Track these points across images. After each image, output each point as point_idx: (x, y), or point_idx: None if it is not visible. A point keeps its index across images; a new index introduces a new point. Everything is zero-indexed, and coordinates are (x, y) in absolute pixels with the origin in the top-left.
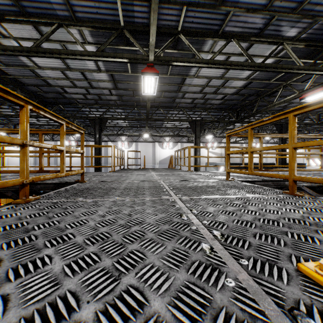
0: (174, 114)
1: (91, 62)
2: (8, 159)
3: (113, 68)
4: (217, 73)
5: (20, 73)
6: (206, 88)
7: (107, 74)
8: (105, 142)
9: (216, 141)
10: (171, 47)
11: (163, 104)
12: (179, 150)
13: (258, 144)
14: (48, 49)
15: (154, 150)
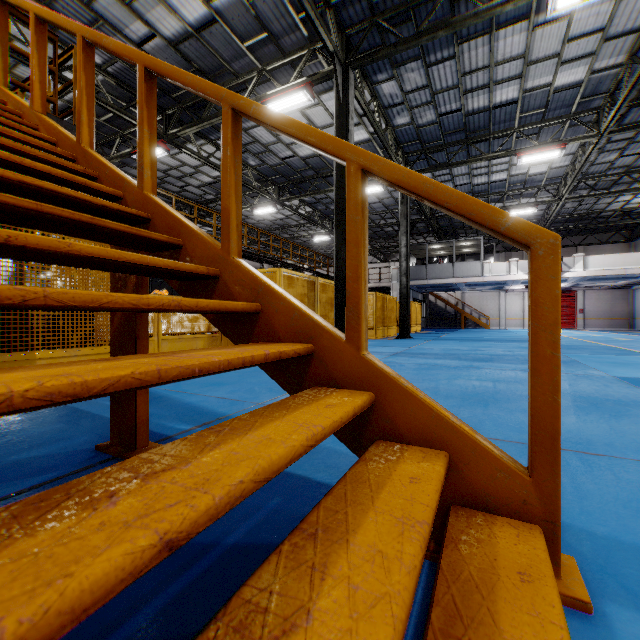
0: None
1: None
2: None
3: None
4: None
5: None
6: None
7: None
8: None
9: None
10: None
11: None
12: None
13: None
14: None
15: None
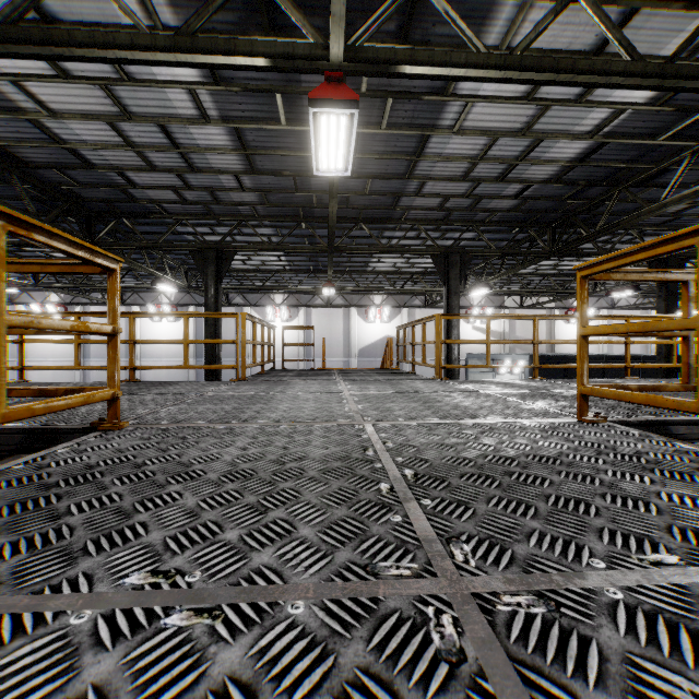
0: (395, 239)
1: (181, 95)
2: (27, 346)
3: (240, 111)
4: (515, 119)
5: (12, 134)
6: (479, 166)
7: (227, 131)
8: (238, 306)
9: (490, 303)
10: (394, 35)
11: (370, 213)
12: (409, 324)
13: (591, 309)
14: (38, 32)
15: (347, 324)
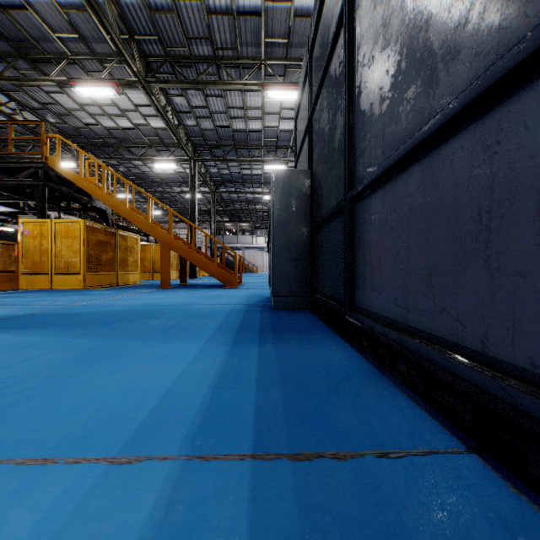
0: None
1: None
2: None
3: None
4: None
5: None
6: None
7: None
8: None
9: None
10: None
11: None
12: None
13: None
14: None
15: None
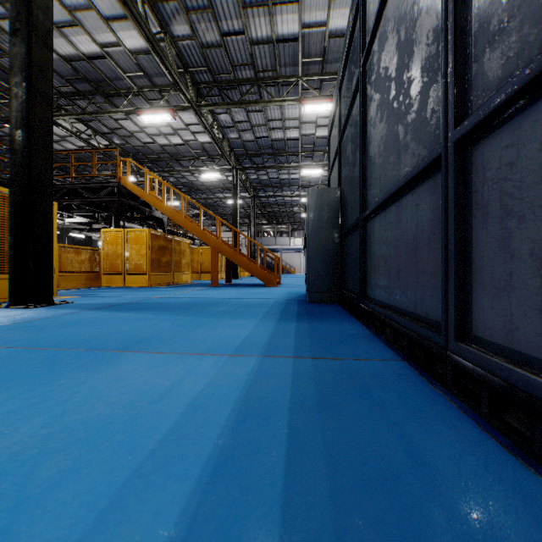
0: None
1: None
2: None
3: None
4: (61, 133)
5: None
6: None
7: None
8: None
9: None
10: None
11: None
12: None
13: None
14: None
15: None
